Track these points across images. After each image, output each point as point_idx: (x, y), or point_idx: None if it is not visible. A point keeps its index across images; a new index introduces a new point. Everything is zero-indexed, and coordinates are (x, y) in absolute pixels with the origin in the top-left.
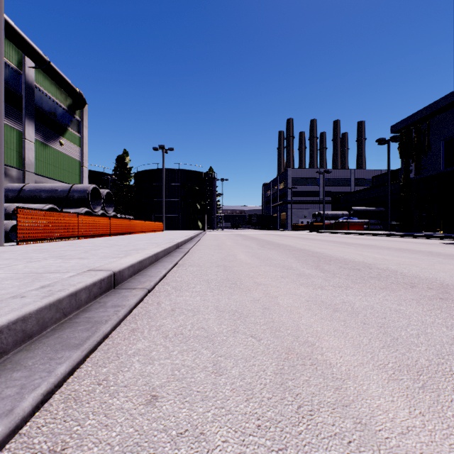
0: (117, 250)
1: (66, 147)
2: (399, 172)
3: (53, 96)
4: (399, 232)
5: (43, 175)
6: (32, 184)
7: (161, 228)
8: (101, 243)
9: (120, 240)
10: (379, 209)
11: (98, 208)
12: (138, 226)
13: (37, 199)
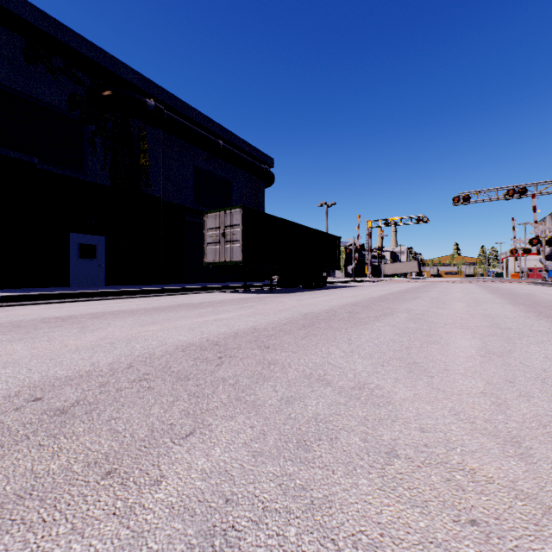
0: None
1: None
2: None
3: None
4: None
5: None
6: None
7: None
8: None
9: None
10: None
11: None
12: None
13: None
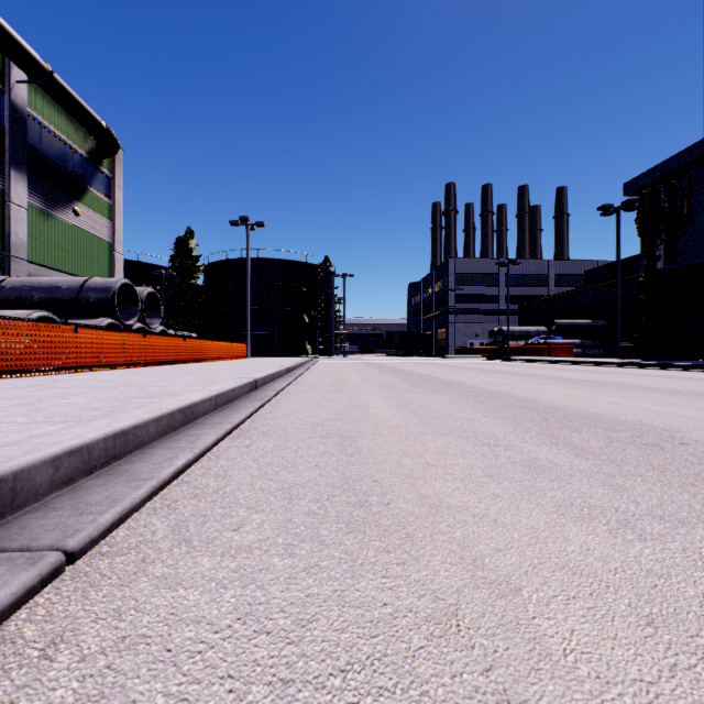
0: (108, 398)
1: (85, 219)
2: (629, 262)
3: (62, 134)
4: (638, 359)
5: (44, 264)
6: (19, 278)
7: (243, 352)
8: (104, 381)
9: (152, 375)
10: (597, 323)
11: (132, 320)
12: (201, 350)
13: (26, 303)
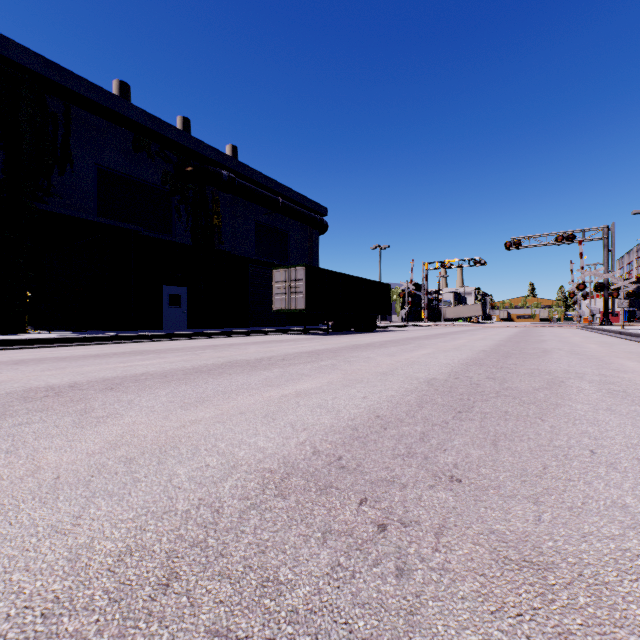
0: None
1: None
2: None
3: None
4: None
5: None
6: None
7: None
8: None
9: None
10: None
11: None
12: None
13: None
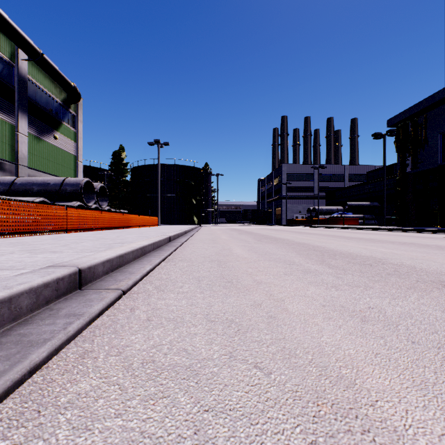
0: (100, 244)
1: (60, 141)
2: (393, 167)
3: (47, 90)
4: (395, 226)
5: (37, 169)
6: (24, 178)
7: (156, 222)
8: (88, 237)
9: (110, 234)
10: (373, 204)
11: (91, 202)
12: (132, 220)
13: (29, 193)
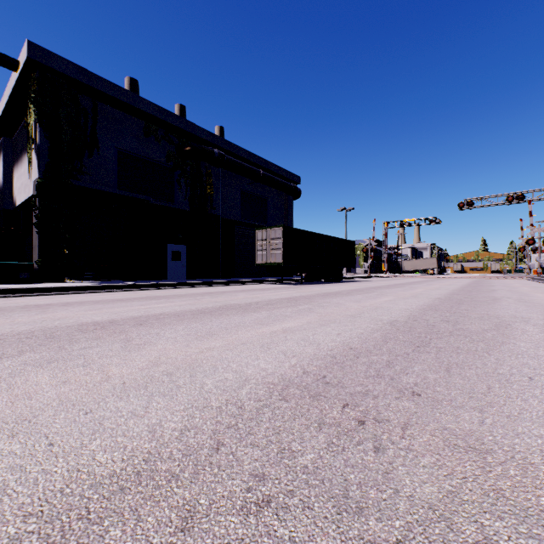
0: None
1: None
2: None
3: None
4: (34, 283)
5: None
6: None
7: None
8: None
9: None
10: None
11: None
12: None
13: None
